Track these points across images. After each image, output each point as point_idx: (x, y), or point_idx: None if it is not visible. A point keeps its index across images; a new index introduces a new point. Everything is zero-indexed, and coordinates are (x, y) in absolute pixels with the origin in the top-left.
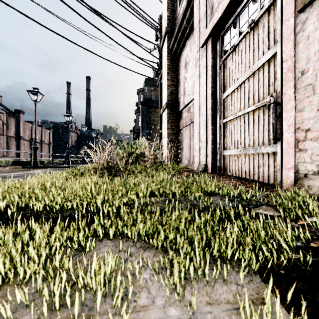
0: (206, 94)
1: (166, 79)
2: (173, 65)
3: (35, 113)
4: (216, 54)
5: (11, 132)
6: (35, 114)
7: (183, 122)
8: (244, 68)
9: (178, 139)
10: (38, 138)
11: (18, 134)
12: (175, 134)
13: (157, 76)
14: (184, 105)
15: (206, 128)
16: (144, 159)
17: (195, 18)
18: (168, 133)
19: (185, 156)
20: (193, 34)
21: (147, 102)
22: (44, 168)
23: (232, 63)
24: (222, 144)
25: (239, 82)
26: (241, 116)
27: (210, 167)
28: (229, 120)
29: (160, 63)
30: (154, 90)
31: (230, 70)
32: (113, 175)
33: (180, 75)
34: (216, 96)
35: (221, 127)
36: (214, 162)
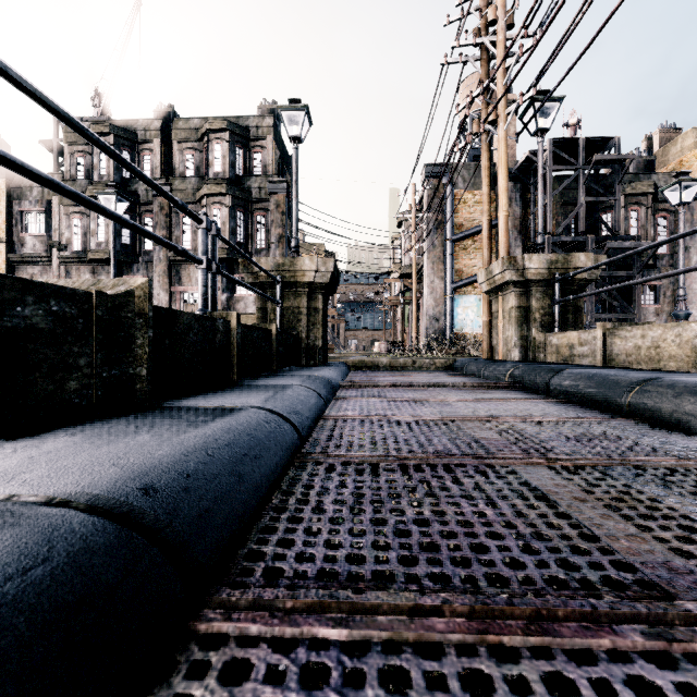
0: None
1: None
2: (11, 269)
3: None
4: None
5: None
6: None
7: None
8: None
9: None
10: None
11: None
12: None
13: None
14: None
15: None
16: None
17: (54, 270)
18: None
19: None
20: (46, 269)
21: None
22: None
23: None
24: None
25: None
26: None
27: None
28: None
29: None
30: None
31: None
32: None
33: None
34: None
35: None
36: None
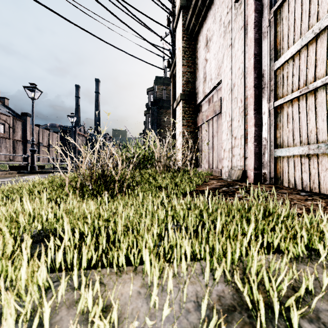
0: (243, 68)
1: (181, 65)
2: (190, 47)
3: (32, 112)
4: (261, 4)
5: (18, 135)
6: (32, 113)
7: (202, 116)
8: (327, 2)
9: (195, 138)
10: (45, 142)
11: (25, 138)
12: (192, 133)
13: (169, 66)
14: (205, 94)
15: (243, 117)
16: (154, 163)
17: None
18: (184, 131)
19: (206, 160)
20: None
21: (158, 102)
22: (41, 174)
23: (295, 7)
24: (272, 139)
25: (315, 31)
26: (318, 89)
27: (251, 174)
28: (289, 100)
29: (173, 51)
30: (165, 89)
31: (289, 20)
32: (104, 188)
33: (199, 58)
34: (261, 69)
35: (271, 114)
36: (258, 167)
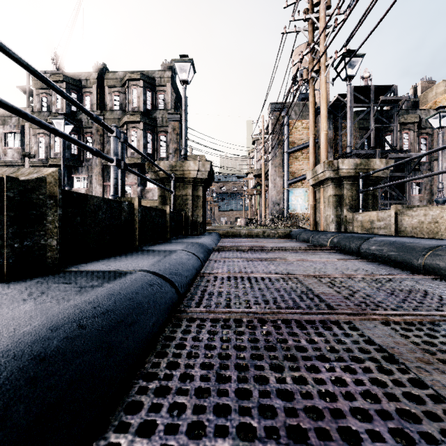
0: None
1: None
2: None
3: None
4: None
5: None
6: None
7: None
8: None
9: None
10: None
11: None
12: None
13: None
14: None
15: None
16: None
17: None
18: None
19: None
20: None
21: None
22: None
23: None
24: None
25: None
26: None
27: None
28: None
29: None
30: None
31: None
32: None
33: None
34: None
35: None
36: None
